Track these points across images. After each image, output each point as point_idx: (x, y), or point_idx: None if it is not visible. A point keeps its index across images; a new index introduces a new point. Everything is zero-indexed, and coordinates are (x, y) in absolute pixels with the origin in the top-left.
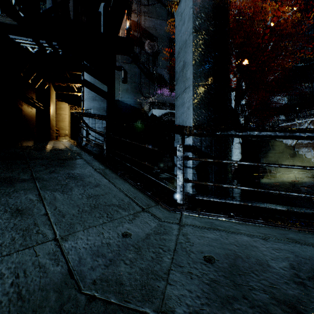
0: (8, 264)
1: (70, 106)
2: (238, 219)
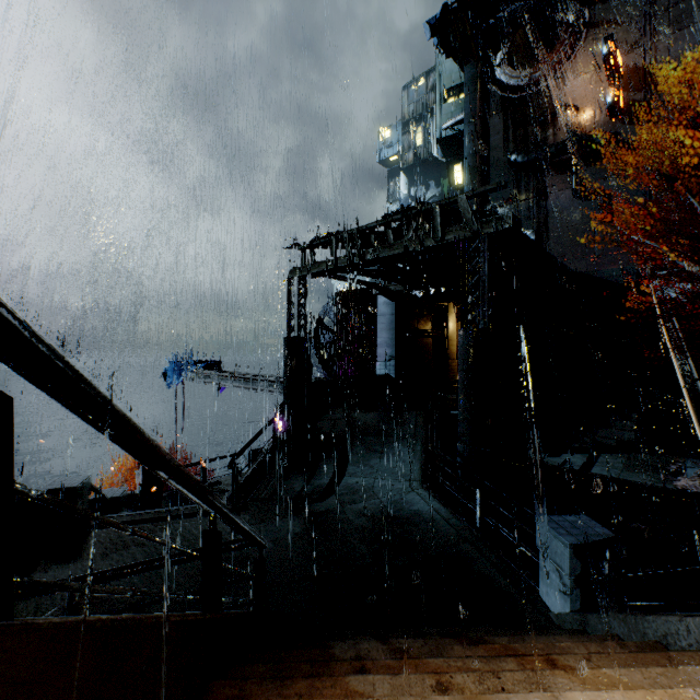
0: (364, 479)
1: None
2: (436, 498)
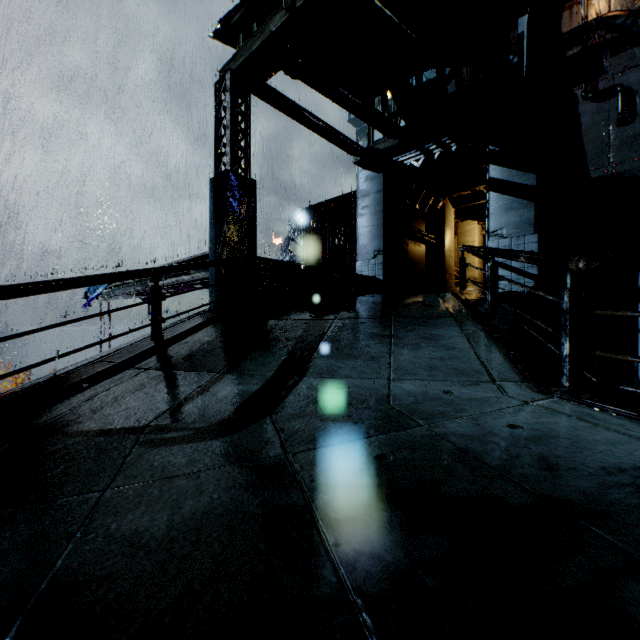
0: (359, 382)
1: (482, 225)
2: None
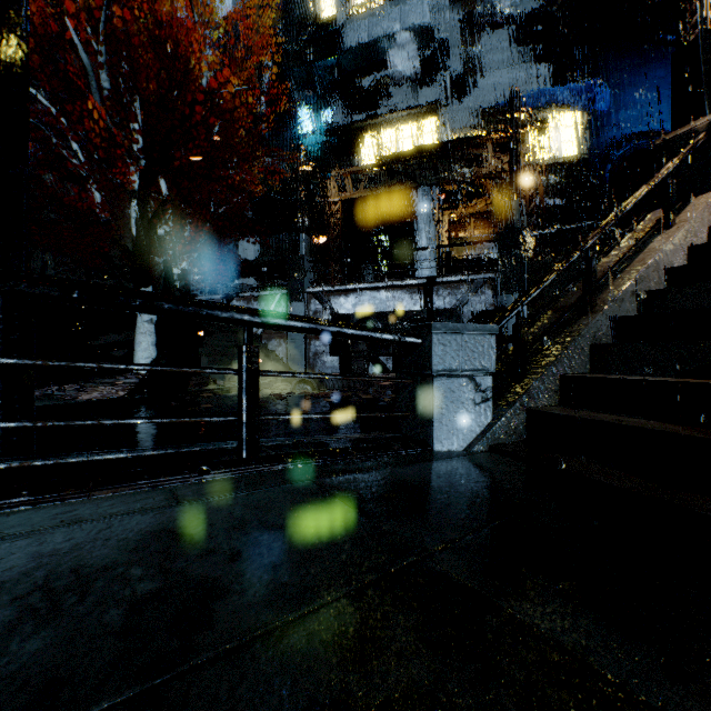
0: None
1: None
2: None
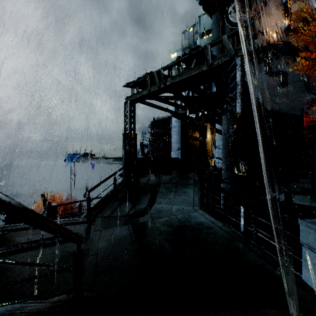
0: (166, 205)
1: None
2: (211, 215)
